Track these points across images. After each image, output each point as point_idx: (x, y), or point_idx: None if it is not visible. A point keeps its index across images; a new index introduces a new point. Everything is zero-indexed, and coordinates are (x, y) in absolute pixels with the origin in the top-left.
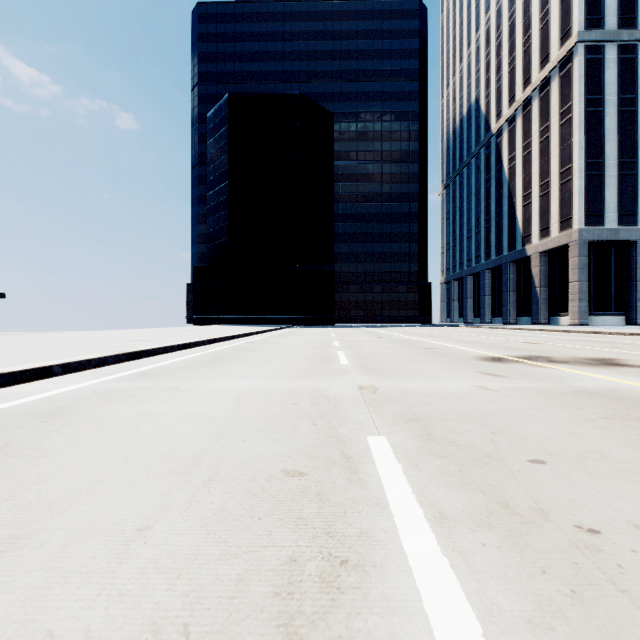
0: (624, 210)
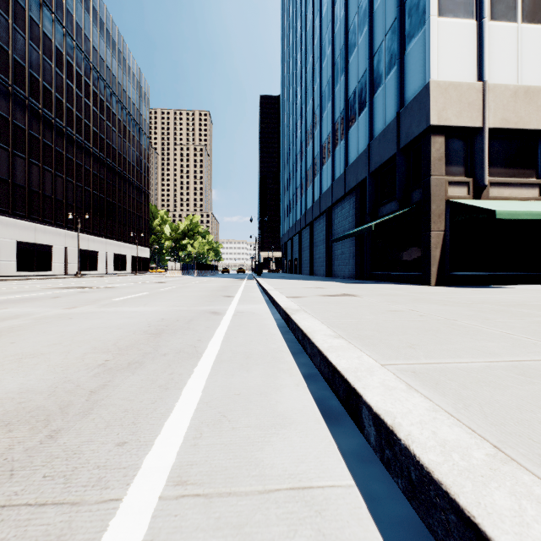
0: None
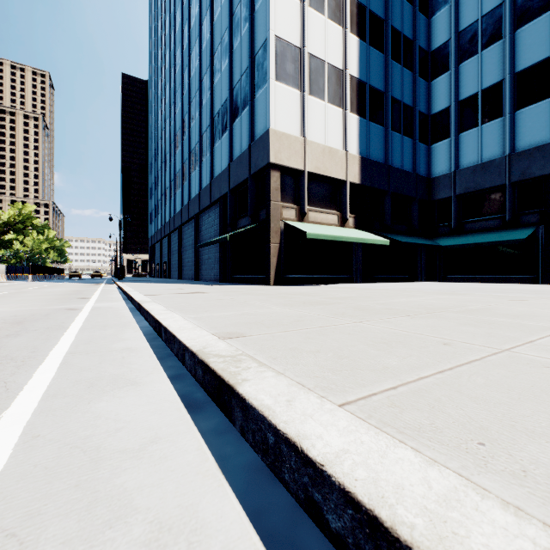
0: None
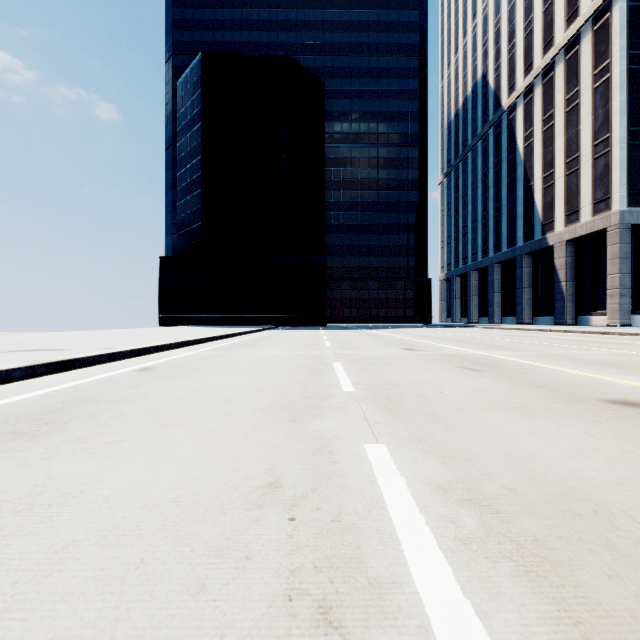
0: None
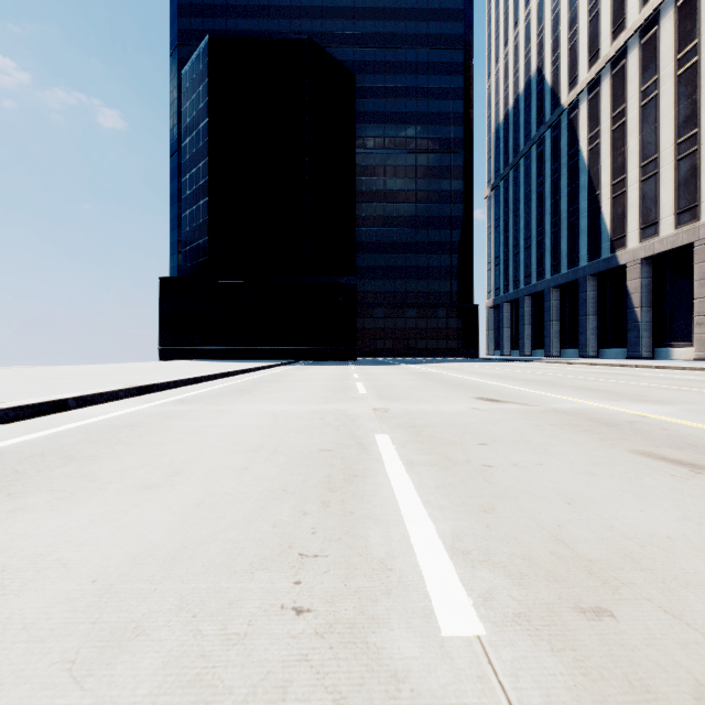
0: None
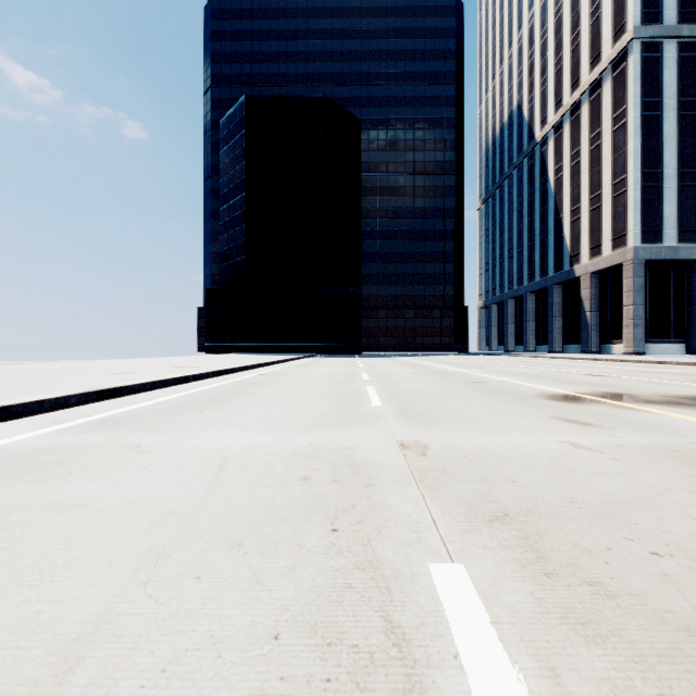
0: (684, 226)
